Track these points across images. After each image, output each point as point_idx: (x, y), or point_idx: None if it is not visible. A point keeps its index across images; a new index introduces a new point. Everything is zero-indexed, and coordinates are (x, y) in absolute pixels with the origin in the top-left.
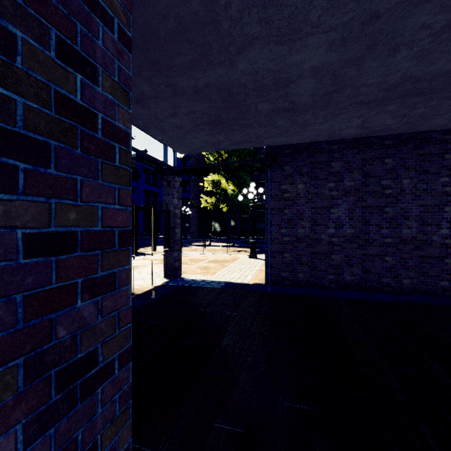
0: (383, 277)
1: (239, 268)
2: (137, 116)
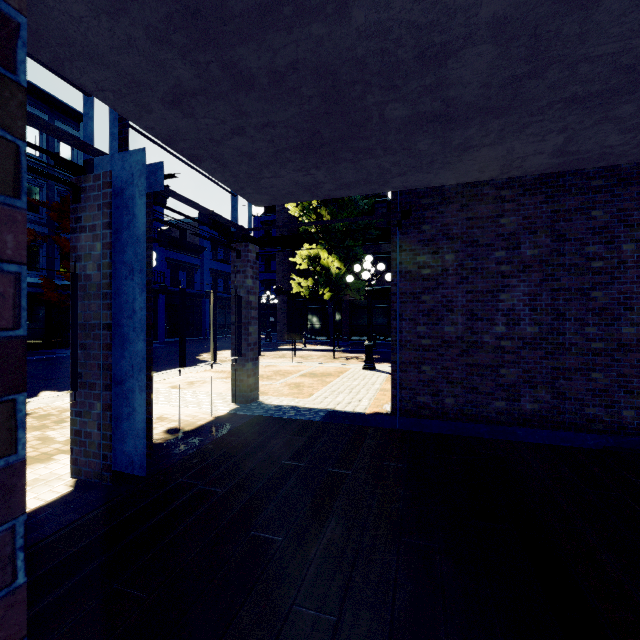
0: (589, 405)
1: (348, 386)
2: (178, 135)
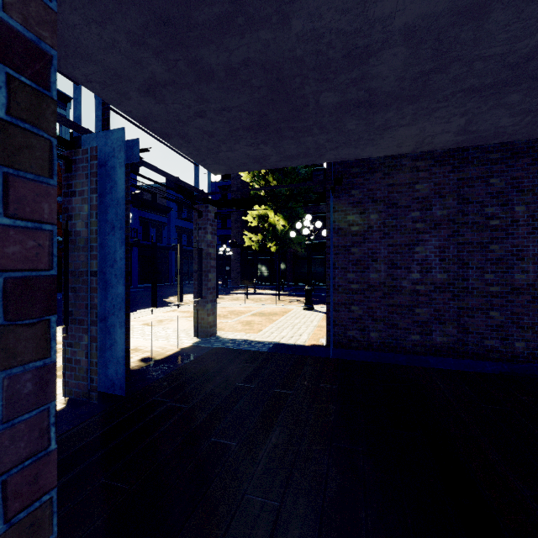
0: (488, 338)
1: (291, 323)
2: (151, 117)
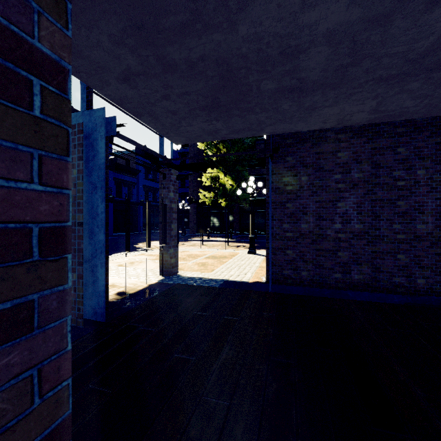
0: (395, 276)
1: (238, 264)
2: (126, 99)
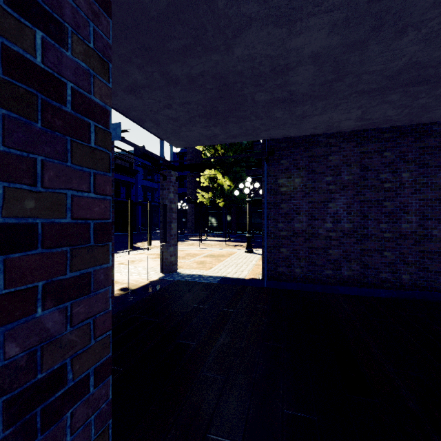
0: (382, 272)
1: (235, 262)
2: (131, 108)
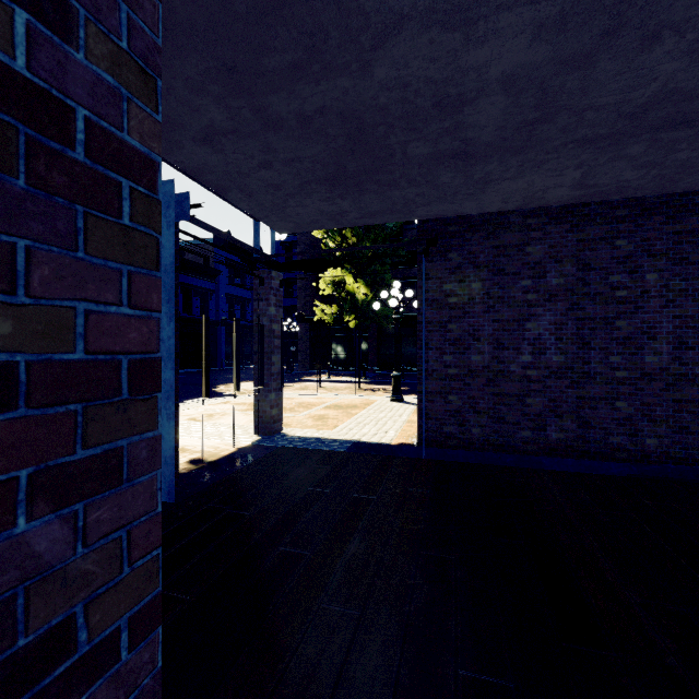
0: (613, 434)
1: (374, 417)
2: (206, 168)
